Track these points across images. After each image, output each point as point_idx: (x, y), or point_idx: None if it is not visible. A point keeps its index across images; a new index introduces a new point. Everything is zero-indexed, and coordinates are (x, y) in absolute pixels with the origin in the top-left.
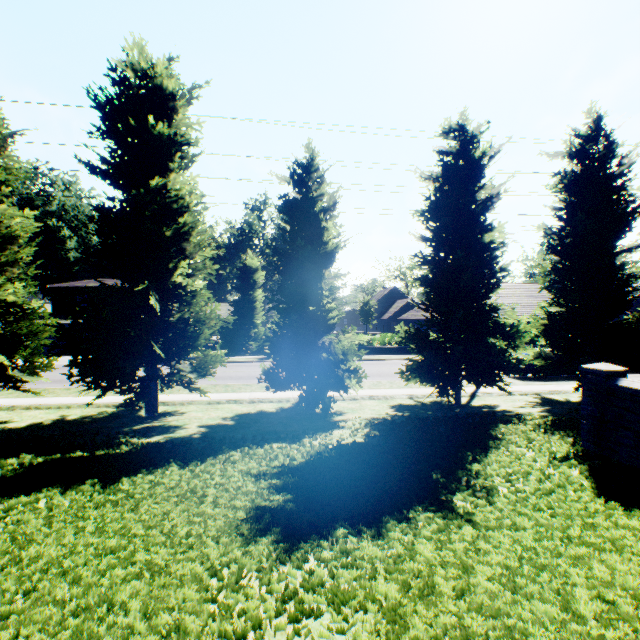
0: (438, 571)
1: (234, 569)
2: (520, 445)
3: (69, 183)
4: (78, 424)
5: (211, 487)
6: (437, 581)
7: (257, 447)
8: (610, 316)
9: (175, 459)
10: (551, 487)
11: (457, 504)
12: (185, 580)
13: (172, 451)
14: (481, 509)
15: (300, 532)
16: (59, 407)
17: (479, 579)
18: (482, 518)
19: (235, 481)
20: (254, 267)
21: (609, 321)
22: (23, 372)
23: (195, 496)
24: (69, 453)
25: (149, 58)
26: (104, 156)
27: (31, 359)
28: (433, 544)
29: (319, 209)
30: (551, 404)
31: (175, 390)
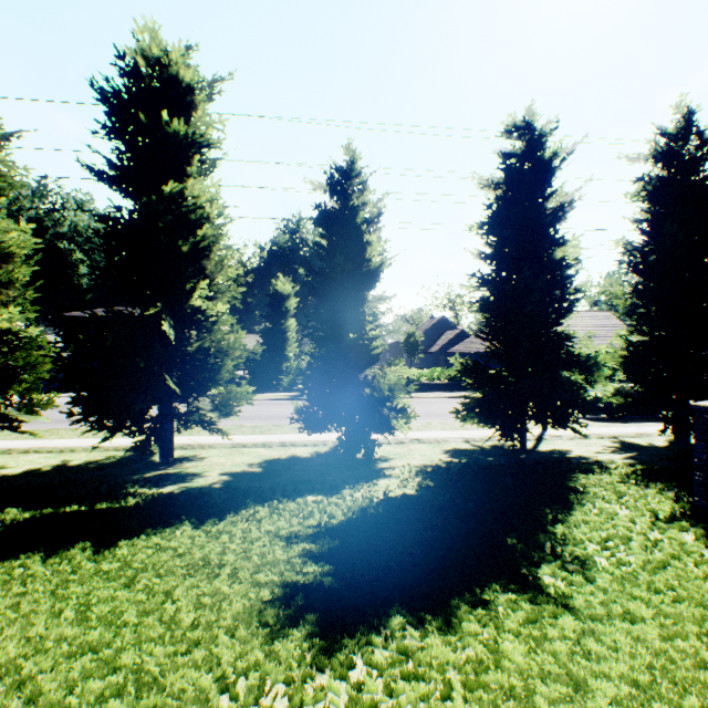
0: (537, 687)
1: (253, 681)
2: (609, 500)
3: (82, 202)
4: (81, 471)
5: (229, 554)
6: (539, 705)
7: (288, 500)
8: (703, 346)
9: (189, 515)
10: (664, 559)
11: (544, 580)
12: (184, 699)
13: (186, 505)
14: (579, 589)
15: (343, 621)
16: (62, 451)
17: (599, 703)
18: (582, 603)
19: (260, 546)
20: (286, 293)
21: (701, 352)
22: (19, 410)
23: (208, 567)
24: (65, 506)
25: (163, 45)
26: (111, 159)
27: (28, 395)
28: (524, 643)
29: (361, 220)
30: (633, 449)
31: (195, 431)
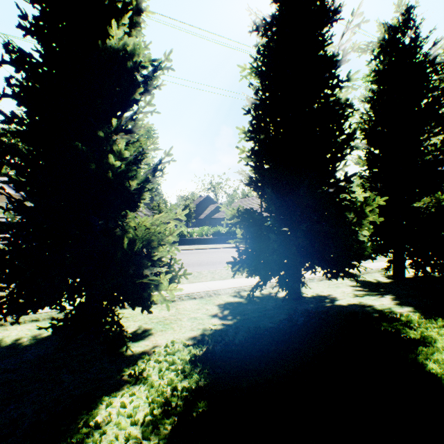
0: None
1: None
2: None
3: None
4: None
5: None
6: None
7: None
8: (415, 200)
9: None
10: None
11: None
12: None
13: None
14: None
15: None
16: None
17: None
18: None
19: None
20: None
21: None
22: None
23: None
24: None
25: None
26: None
27: None
28: None
29: None
30: (373, 287)
31: None
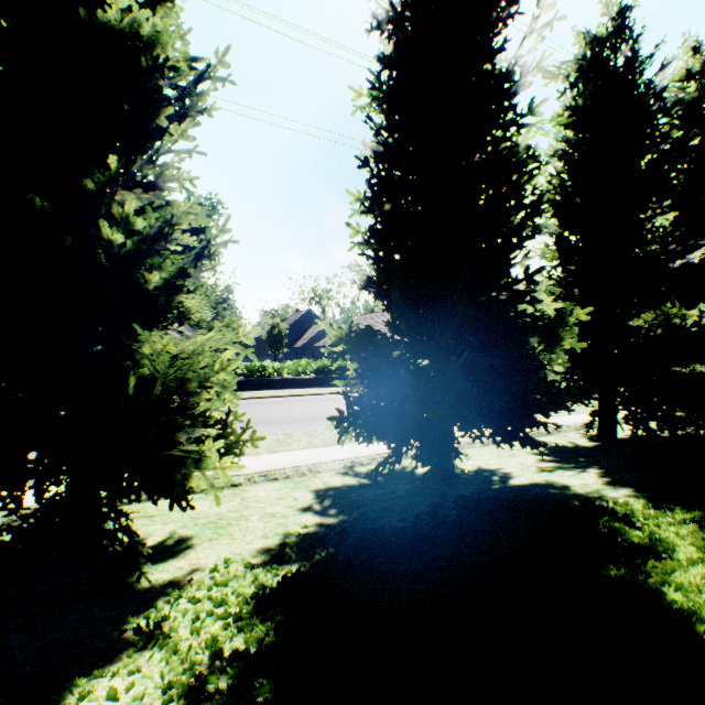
0: None
1: None
2: None
3: None
4: None
5: None
6: None
7: None
8: (632, 315)
9: None
10: None
11: None
12: None
13: None
14: None
15: None
16: None
17: None
18: None
19: None
20: None
21: None
22: None
23: None
24: None
25: None
26: None
27: None
28: None
29: None
30: (569, 455)
31: None
